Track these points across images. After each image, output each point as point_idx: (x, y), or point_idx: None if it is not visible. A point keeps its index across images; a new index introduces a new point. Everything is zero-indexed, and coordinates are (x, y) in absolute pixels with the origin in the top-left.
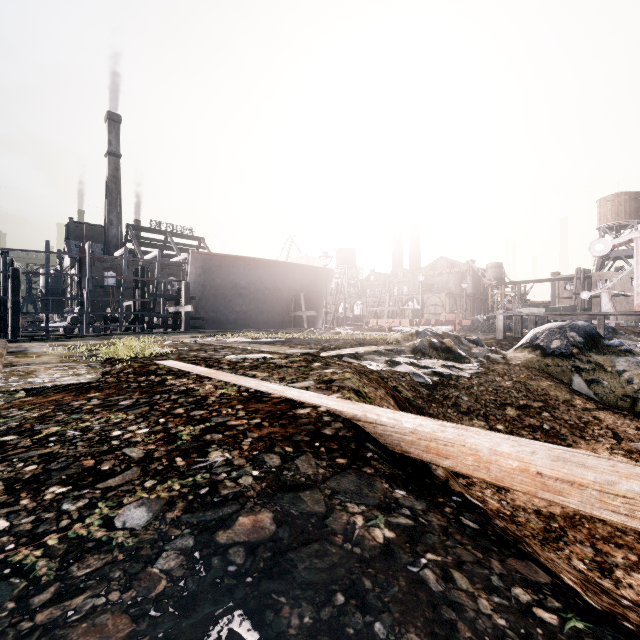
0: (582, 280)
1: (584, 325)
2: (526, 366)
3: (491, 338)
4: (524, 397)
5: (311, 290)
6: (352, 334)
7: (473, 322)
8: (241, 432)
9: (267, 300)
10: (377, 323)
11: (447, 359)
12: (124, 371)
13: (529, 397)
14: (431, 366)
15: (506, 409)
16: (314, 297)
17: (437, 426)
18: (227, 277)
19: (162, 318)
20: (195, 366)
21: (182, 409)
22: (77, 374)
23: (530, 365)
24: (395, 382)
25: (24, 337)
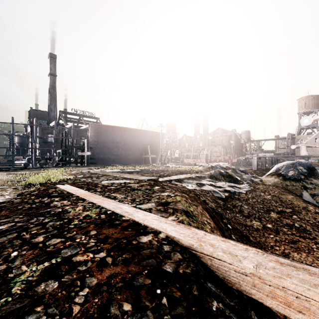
0: (290, 139)
1: (305, 162)
2: (275, 186)
3: (249, 169)
4: (280, 205)
5: (153, 144)
6: (175, 167)
7: (238, 160)
8: (80, 276)
9: (130, 149)
10: (188, 161)
11: (230, 181)
12: (32, 193)
13: (283, 205)
14: (222, 186)
15: (270, 213)
16: (155, 147)
17: (275, 265)
18: (109, 137)
19: (74, 158)
20: (79, 189)
21: (43, 236)
22: (1, 195)
23: (277, 185)
24: (204, 197)
25: (2, 168)
